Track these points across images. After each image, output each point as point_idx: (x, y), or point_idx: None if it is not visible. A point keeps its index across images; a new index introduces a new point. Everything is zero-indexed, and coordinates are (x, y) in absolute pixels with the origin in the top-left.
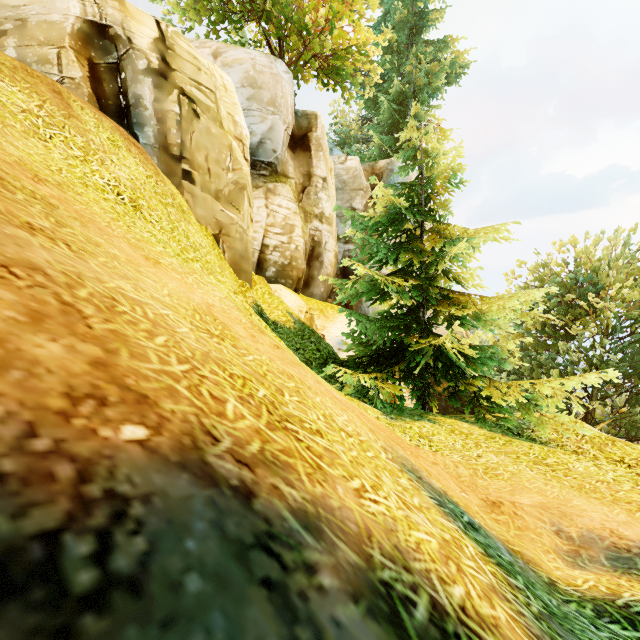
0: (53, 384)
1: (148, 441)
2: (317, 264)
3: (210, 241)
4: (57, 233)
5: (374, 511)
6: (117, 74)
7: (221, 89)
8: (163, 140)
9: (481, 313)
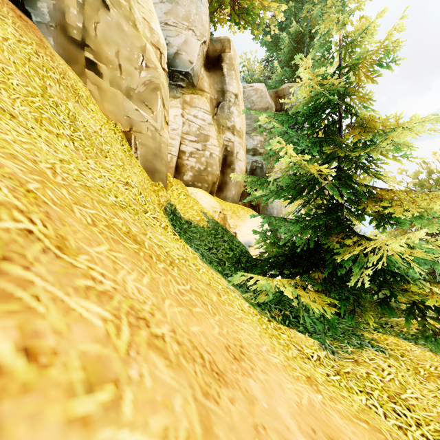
0: None
1: None
2: (229, 171)
3: (118, 136)
4: None
5: None
6: None
7: None
8: (61, 21)
9: (426, 210)
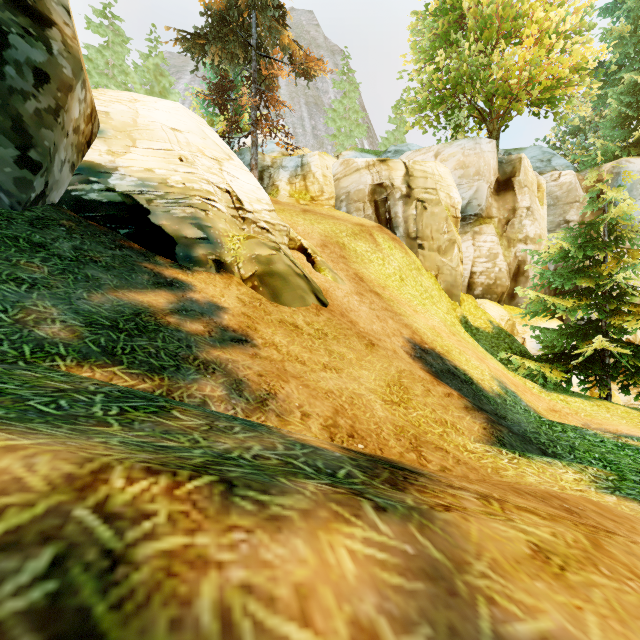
0: (418, 340)
1: (428, 347)
2: (522, 279)
3: (433, 280)
4: (402, 313)
5: (463, 367)
6: (386, 203)
7: (440, 180)
8: (408, 231)
9: None
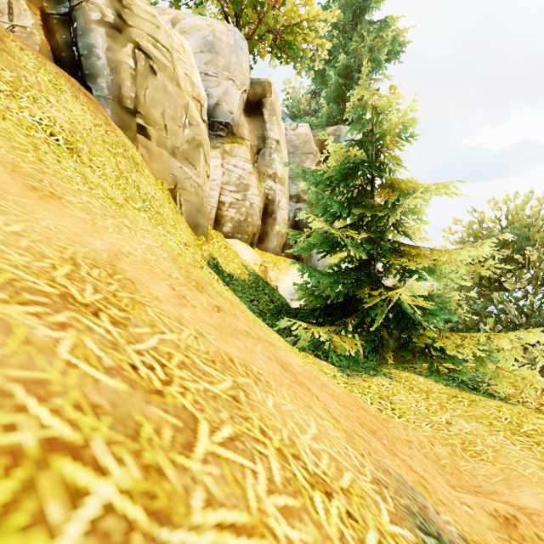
0: None
1: None
2: (271, 221)
3: (166, 195)
4: None
5: None
6: (70, 26)
7: (179, 51)
8: (117, 93)
9: (435, 266)
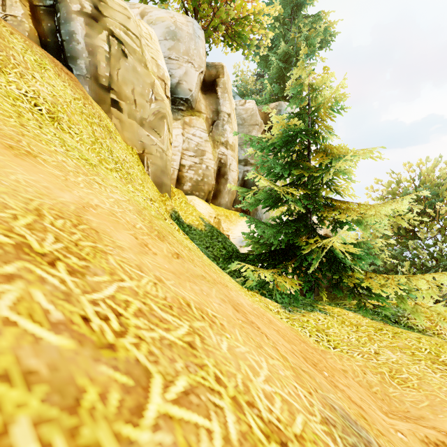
0: None
1: None
2: (223, 181)
3: (135, 159)
4: None
5: None
6: (55, 16)
7: (146, 38)
8: (94, 72)
9: (362, 218)
